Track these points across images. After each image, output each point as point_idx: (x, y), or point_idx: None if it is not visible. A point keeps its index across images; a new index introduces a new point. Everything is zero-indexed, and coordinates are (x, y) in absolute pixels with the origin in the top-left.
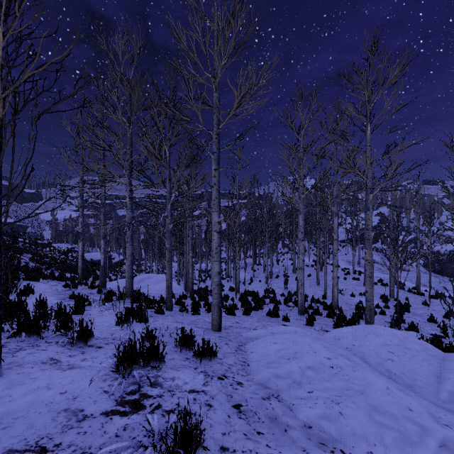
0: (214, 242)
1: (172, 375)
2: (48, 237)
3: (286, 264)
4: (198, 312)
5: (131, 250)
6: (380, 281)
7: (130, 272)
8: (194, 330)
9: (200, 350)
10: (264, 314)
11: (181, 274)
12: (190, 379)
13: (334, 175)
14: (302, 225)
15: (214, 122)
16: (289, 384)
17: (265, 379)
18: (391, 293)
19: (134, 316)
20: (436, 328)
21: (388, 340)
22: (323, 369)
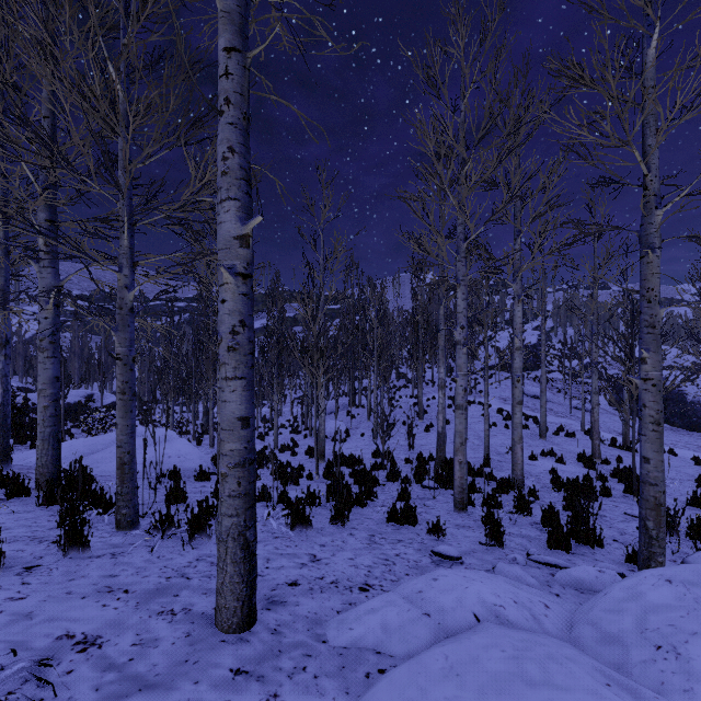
0: (225, 309)
1: None
2: None
3: (406, 404)
4: (205, 532)
5: (52, 369)
6: (561, 429)
7: (48, 424)
8: None
9: None
10: (380, 516)
11: None
12: None
13: (515, 219)
14: (463, 310)
15: None
16: None
17: None
18: (595, 450)
19: None
20: None
21: None
22: None
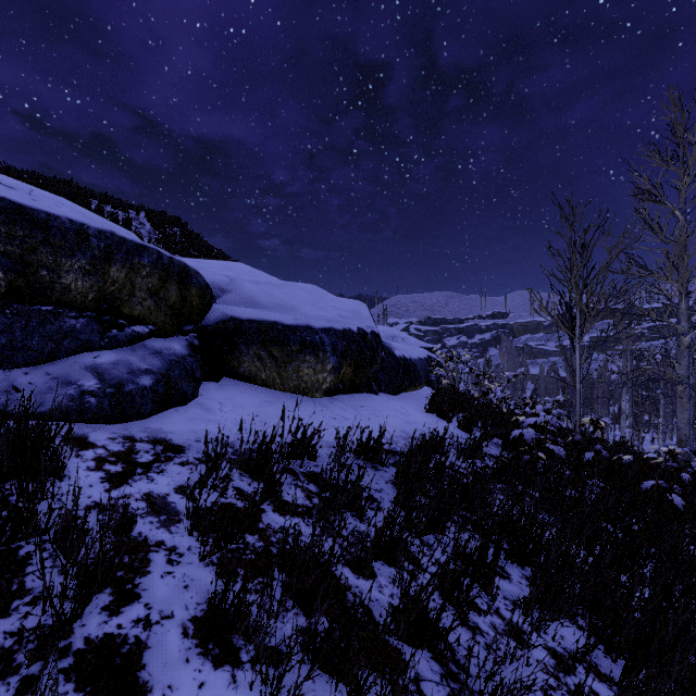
0: None
1: None
2: None
3: None
4: None
5: None
6: None
7: None
8: None
9: None
10: None
11: None
12: None
13: None
14: None
15: None
16: None
17: None
18: None
19: None
20: None
21: None
22: None
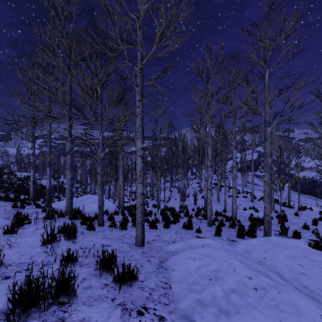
0: (138, 166)
1: (81, 316)
2: (15, 168)
3: (195, 186)
4: (125, 227)
5: (70, 175)
6: (262, 198)
7: (69, 193)
8: (116, 250)
9: (120, 274)
10: (180, 227)
11: (117, 194)
12: (103, 319)
13: (233, 117)
14: (210, 154)
15: (138, 58)
16: (215, 315)
17: (189, 308)
18: (272, 207)
19: (65, 234)
20: (311, 234)
21: (294, 252)
22: (247, 292)
